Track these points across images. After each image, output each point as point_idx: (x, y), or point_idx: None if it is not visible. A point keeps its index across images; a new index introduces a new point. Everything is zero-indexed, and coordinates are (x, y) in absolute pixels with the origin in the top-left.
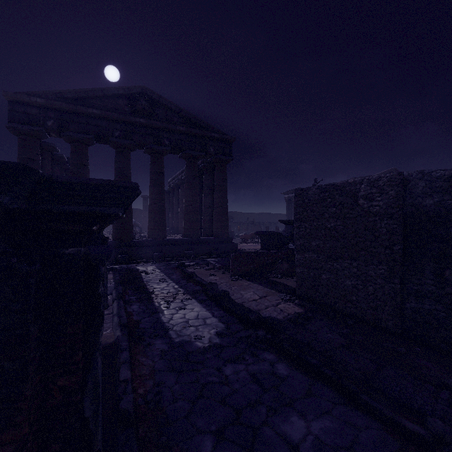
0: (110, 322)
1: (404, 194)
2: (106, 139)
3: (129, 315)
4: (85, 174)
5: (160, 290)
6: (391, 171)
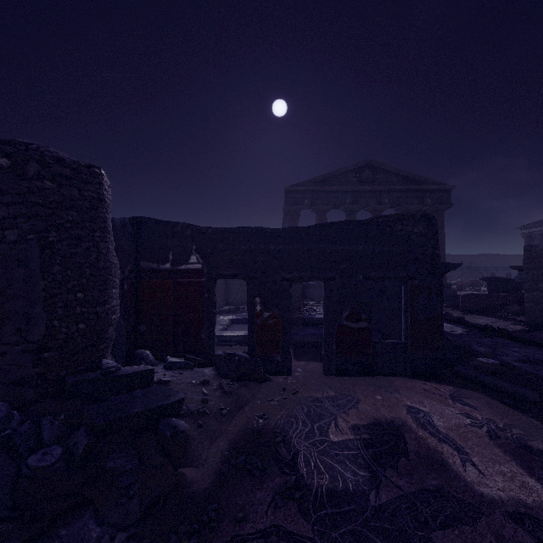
0: None
1: None
2: (340, 206)
3: None
4: None
5: None
6: None
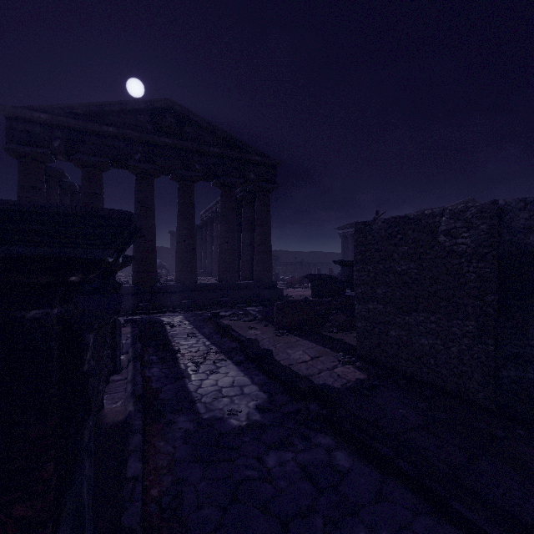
0: (122, 391)
1: (499, 229)
2: (125, 163)
3: (147, 381)
4: (99, 205)
5: (188, 348)
6: (468, 202)
